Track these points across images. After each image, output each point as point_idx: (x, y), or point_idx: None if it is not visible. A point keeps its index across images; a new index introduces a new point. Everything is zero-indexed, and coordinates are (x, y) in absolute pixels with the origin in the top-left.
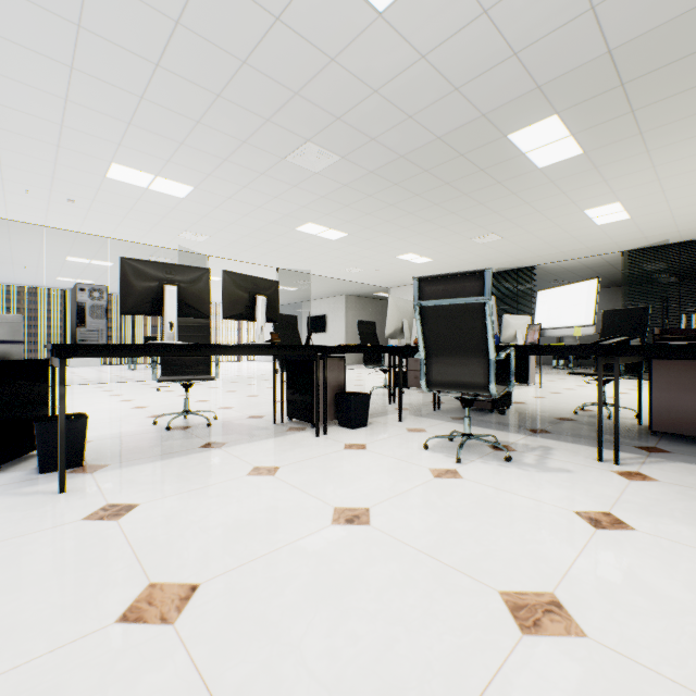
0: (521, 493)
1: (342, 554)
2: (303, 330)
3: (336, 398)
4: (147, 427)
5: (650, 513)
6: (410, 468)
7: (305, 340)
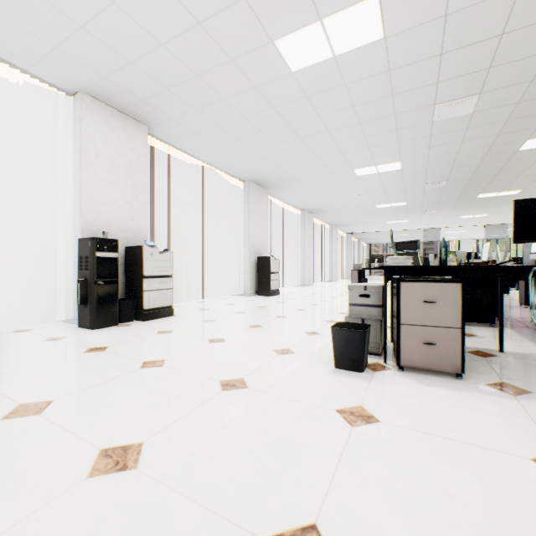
0: None
1: None
2: None
3: None
4: None
5: None
6: None
7: None
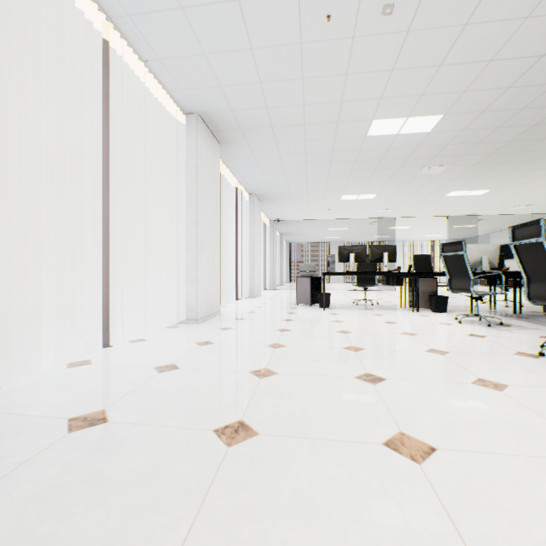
0: (463, 329)
1: (377, 324)
2: None
3: (429, 297)
4: (350, 303)
5: (505, 339)
6: (433, 321)
7: None
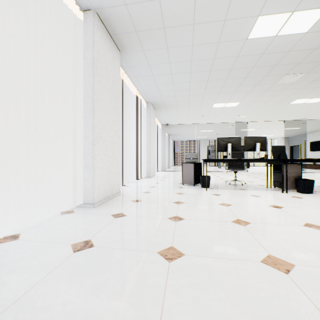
0: None
1: (266, 209)
2: (307, 149)
3: (295, 180)
4: (223, 183)
5: None
6: (315, 205)
7: (307, 155)
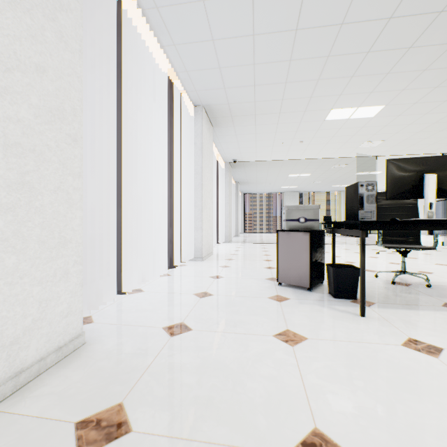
0: None
1: None
2: None
3: None
4: (371, 278)
5: None
6: None
7: None
